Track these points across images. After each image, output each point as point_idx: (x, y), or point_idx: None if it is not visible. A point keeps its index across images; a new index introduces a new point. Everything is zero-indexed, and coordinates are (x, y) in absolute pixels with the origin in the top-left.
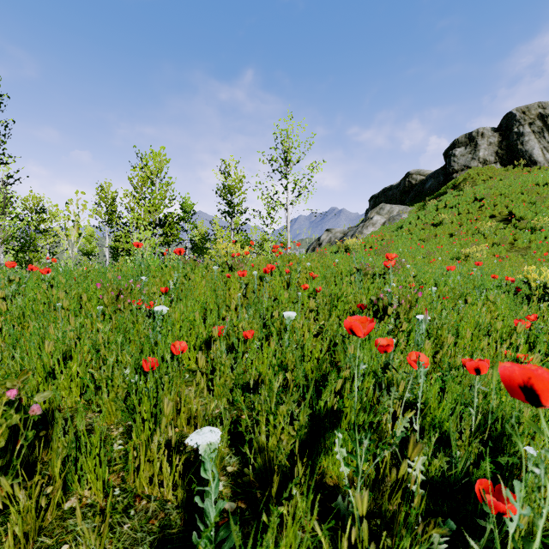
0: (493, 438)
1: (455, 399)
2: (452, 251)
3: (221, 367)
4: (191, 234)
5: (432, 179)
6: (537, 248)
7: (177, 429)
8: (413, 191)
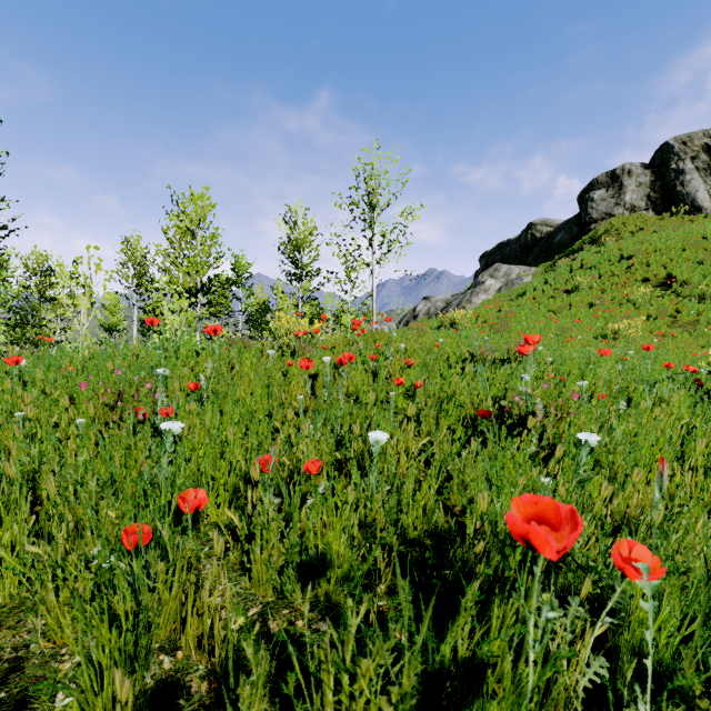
0: None
1: (677, 605)
2: (594, 327)
3: (263, 533)
4: (246, 304)
5: (563, 231)
6: (708, 322)
7: (179, 653)
8: (537, 247)
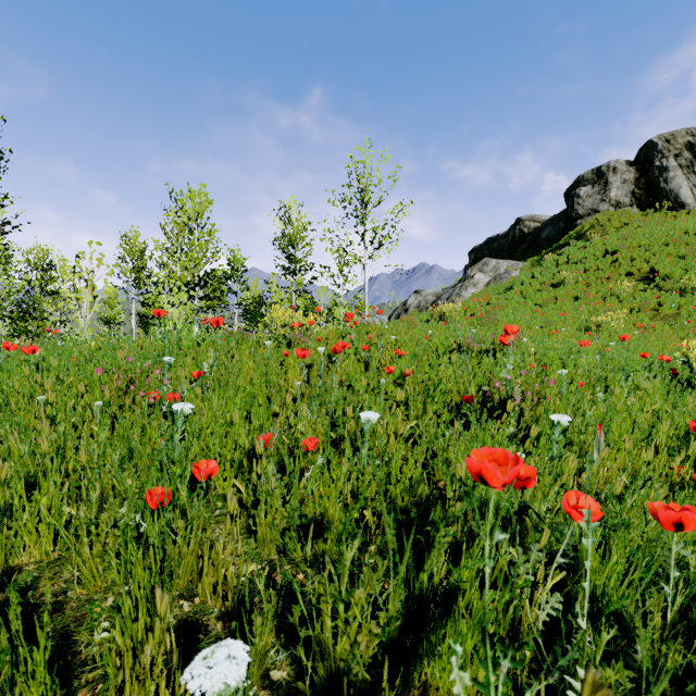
0: (692, 623)
1: (626, 556)
2: (579, 320)
3: (267, 499)
4: (242, 297)
5: (550, 227)
6: (689, 315)
7: (197, 599)
8: (525, 242)
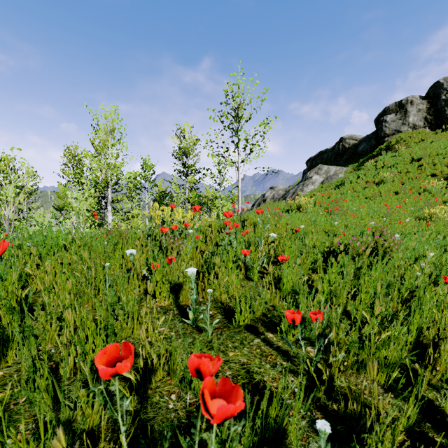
0: None
1: None
2: (408, 210)
3: None
4: (151, 192)
5: (365, 143)
6: None
7: None
8: (346, 154)
